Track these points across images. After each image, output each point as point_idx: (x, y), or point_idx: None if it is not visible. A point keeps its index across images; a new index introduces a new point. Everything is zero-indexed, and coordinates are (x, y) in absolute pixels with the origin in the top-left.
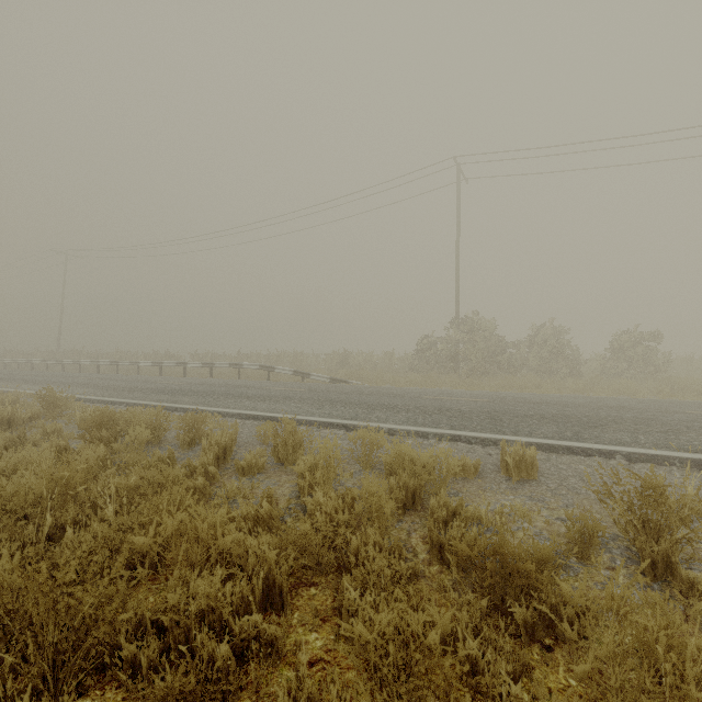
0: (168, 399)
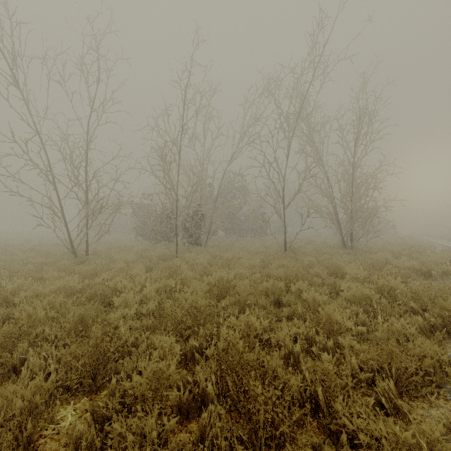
0: (441, 241)
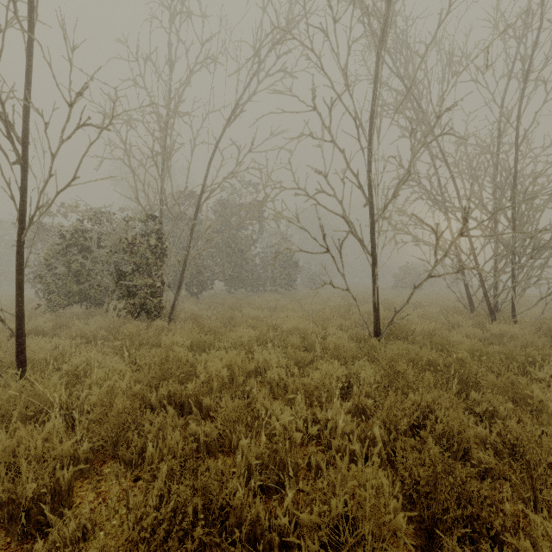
0: None
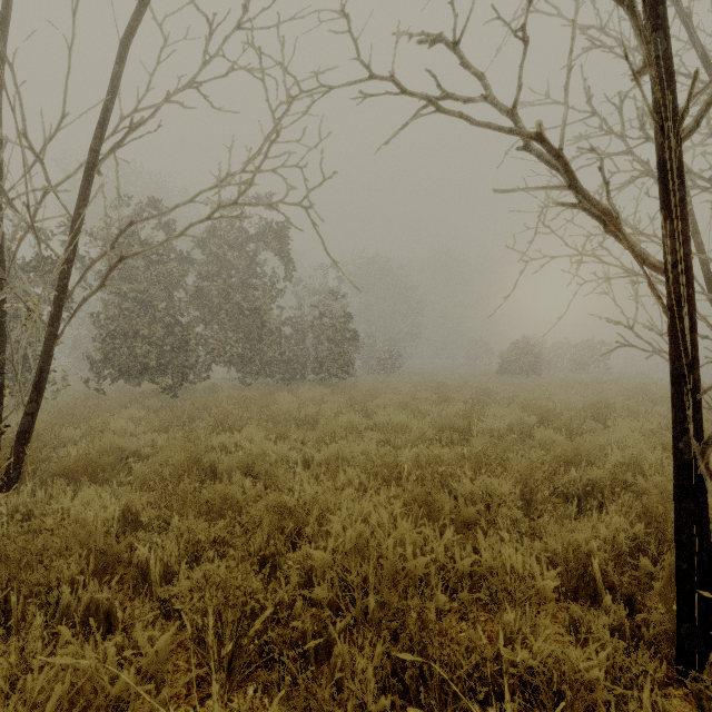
0: None
